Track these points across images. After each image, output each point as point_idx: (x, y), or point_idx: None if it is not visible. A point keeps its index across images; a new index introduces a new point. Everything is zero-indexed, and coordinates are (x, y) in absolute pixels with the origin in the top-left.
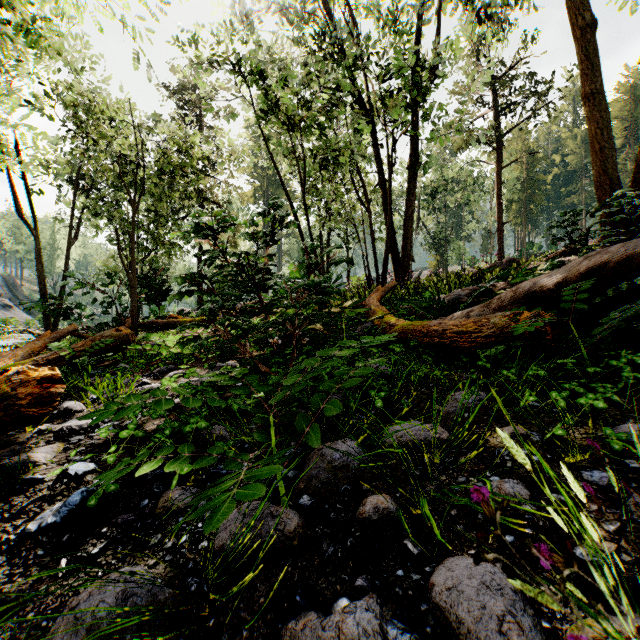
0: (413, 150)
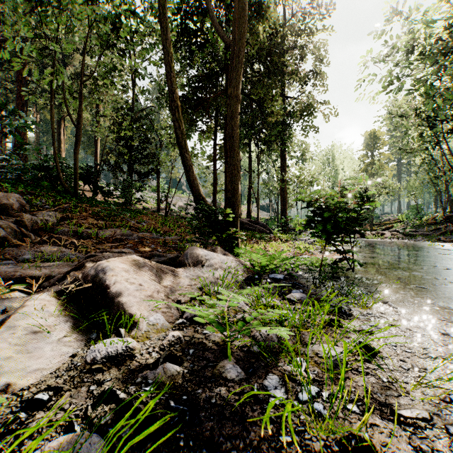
0: None
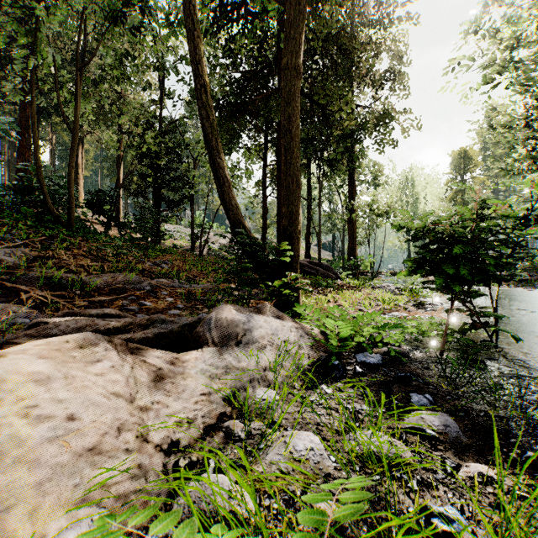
0: None
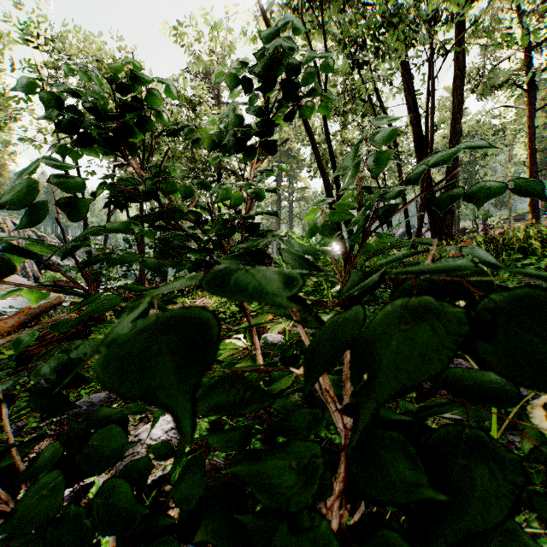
0: (457, 72)
